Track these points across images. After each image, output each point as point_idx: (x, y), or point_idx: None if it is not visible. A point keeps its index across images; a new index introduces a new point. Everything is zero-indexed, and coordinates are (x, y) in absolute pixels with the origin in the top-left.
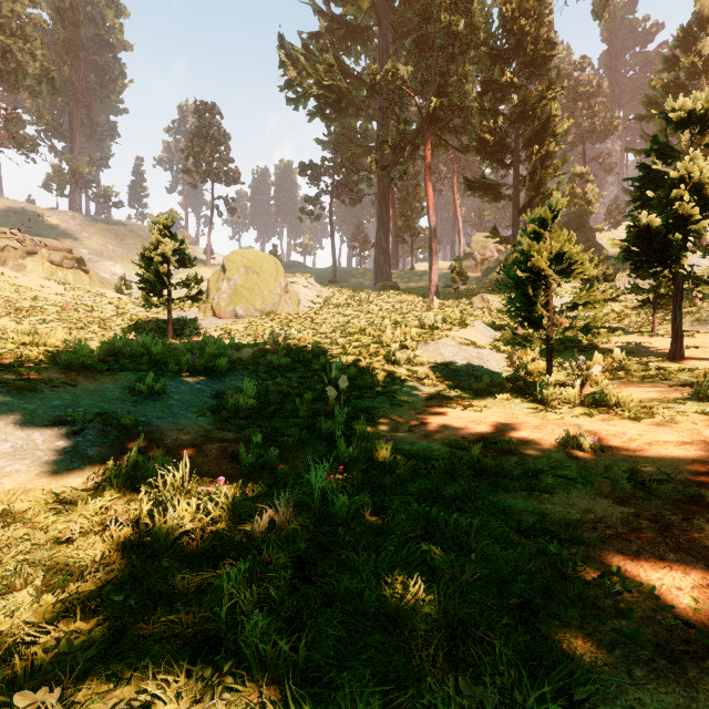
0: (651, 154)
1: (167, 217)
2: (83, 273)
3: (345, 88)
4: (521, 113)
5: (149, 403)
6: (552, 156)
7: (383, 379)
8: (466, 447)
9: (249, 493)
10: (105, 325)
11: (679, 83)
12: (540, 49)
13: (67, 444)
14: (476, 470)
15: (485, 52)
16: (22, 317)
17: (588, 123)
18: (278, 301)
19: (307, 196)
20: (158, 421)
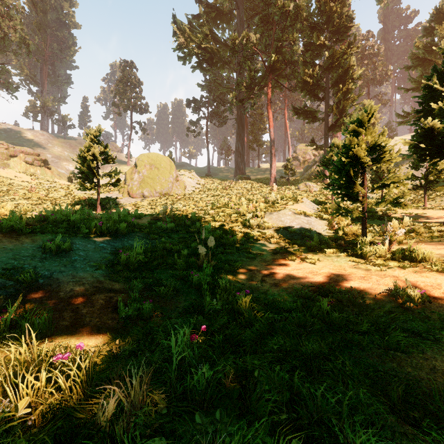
0: (433, 78)
1: (96, 130)
2: (47, 169)
3: (215, 49)
4: (330, 64)
5: (55, 259)
6: (350, 92)
7: (241, 239)
8: (311, 296)
9: (116, 351)
10: (56, 202)
11: (434, 44)
12: (342, 22)
13: None
14: (326, 322)
15: (307, 25)
16: None
17: (371, 73)
18: (171, 187)
19: (191, 120)
20: (59, 274)
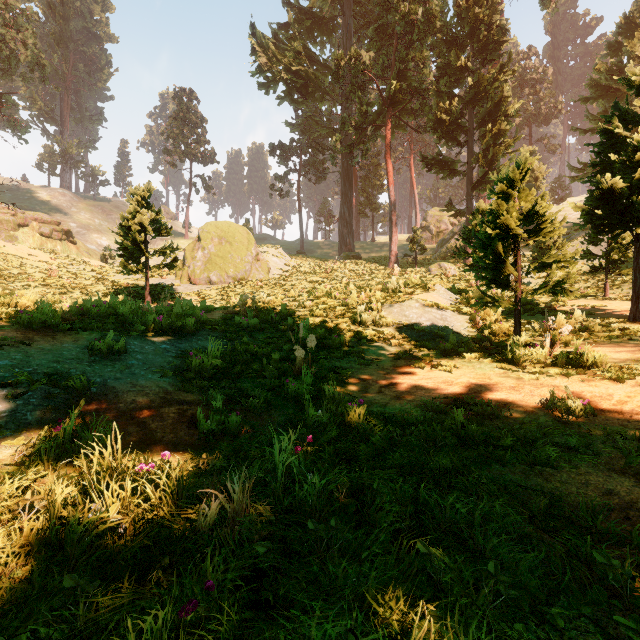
0: (613, 119)
1: (145, 189)
2: (71, 244)
3: (311, 73)
4: (475, 95)
5: (107, 363)
6: (504, 135)
7: (350, 339)
8: (444, 409)
9: (203, 467)
10: (87, 290)
11: (622, 67)
12: (492, 35)
13: (3, 408)
14: (461, 437)
15: (441, 39)
16: (8, 283)
17: (534, 107)
18: (249, 269)
19: (277, 174)
20: (115, 382)
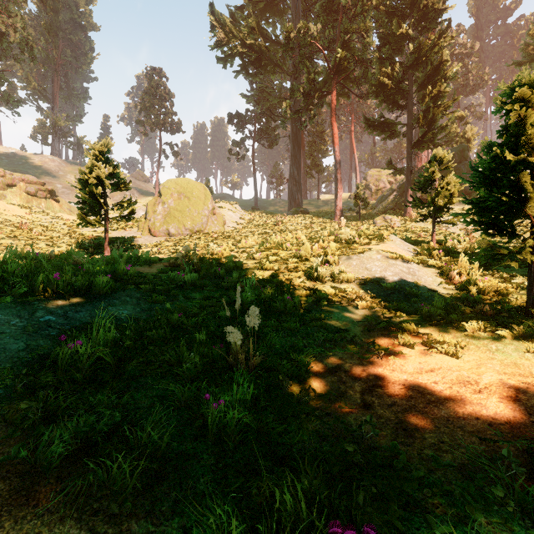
0: None
1: (102, 144)
2: (54, 202)
3: (264, 47)
4: (415, 60)
5: None
6: (443, 96)
7: (306, 300)
8: None
9: None
10: (52, 242)
11: None
12: (432, 3)
13: None
14: None
15: (383, 10)
16: None
17: (463, 79)
18: (206, 222)
19: (234, 140)
20: None
